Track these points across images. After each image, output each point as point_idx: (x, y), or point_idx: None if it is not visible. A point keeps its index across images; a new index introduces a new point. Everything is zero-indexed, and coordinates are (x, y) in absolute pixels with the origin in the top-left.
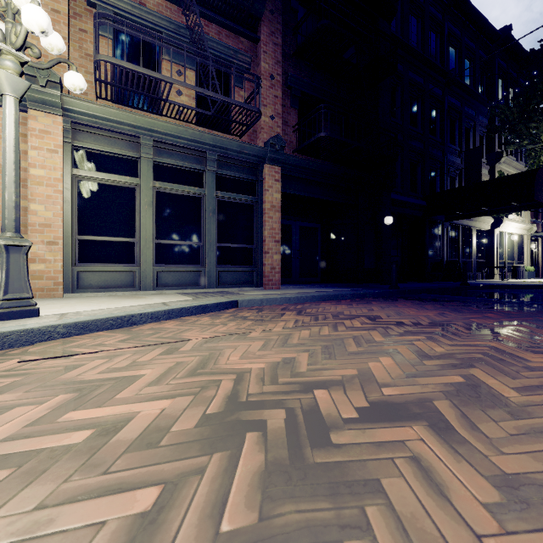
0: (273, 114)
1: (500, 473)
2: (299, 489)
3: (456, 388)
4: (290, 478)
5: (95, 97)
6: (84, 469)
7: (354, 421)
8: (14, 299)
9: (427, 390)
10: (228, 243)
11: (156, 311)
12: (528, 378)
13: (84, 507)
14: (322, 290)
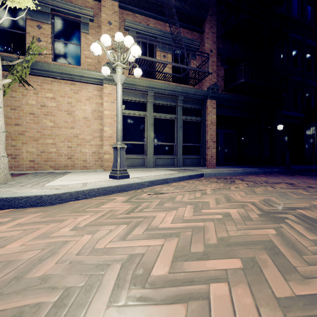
0: (212, 72)
1: None
2: None
3: None
4: None
5: (127, 74)
6: (236, 224)
7: None
8: (122, 170)
9: None
10: (188, 143)
11: (174, 177)
12: None
13: (253, 231)
14: (242, 169)
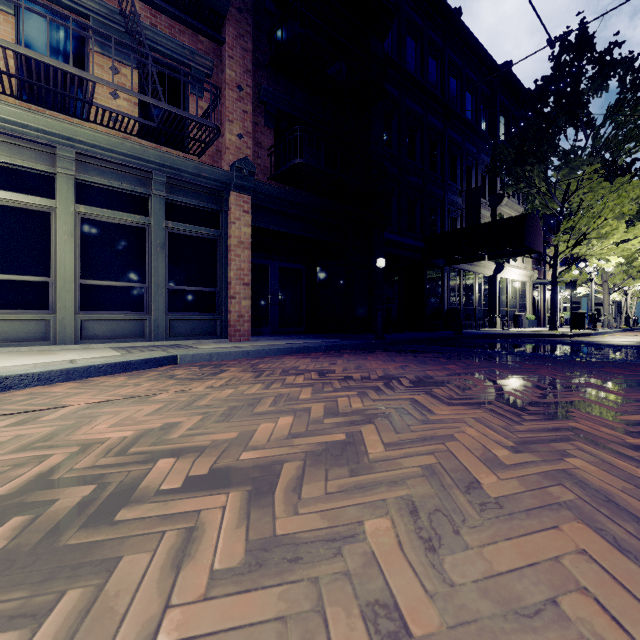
0: (242, 133)
1: (271, 536)
2: (10, 580)
3: (329, 447)
4: (14, 567)
5: None
6: None
7: (170, 492)
8: None
9: (293, 451)
10: (183, 286)
11: (47, 371)
12: (413, 432)
13: None
14: (298, 342)
